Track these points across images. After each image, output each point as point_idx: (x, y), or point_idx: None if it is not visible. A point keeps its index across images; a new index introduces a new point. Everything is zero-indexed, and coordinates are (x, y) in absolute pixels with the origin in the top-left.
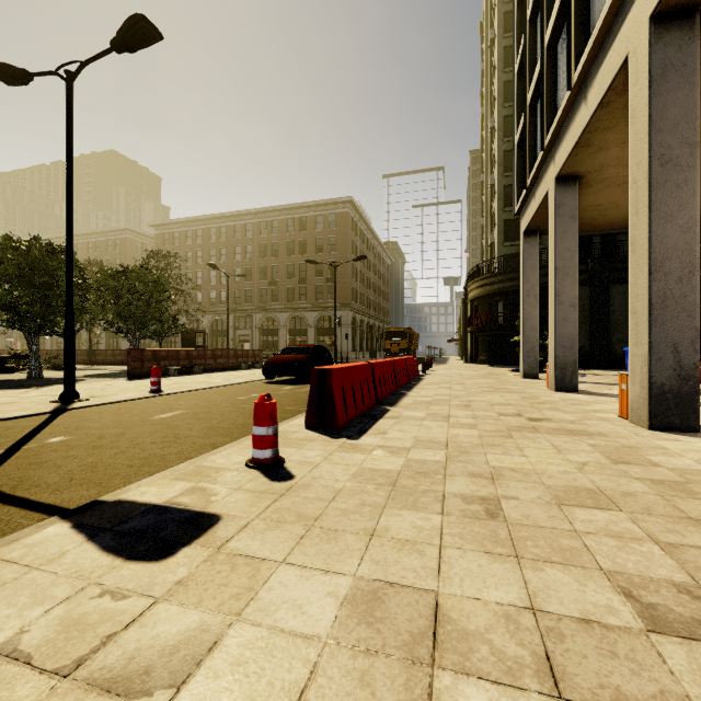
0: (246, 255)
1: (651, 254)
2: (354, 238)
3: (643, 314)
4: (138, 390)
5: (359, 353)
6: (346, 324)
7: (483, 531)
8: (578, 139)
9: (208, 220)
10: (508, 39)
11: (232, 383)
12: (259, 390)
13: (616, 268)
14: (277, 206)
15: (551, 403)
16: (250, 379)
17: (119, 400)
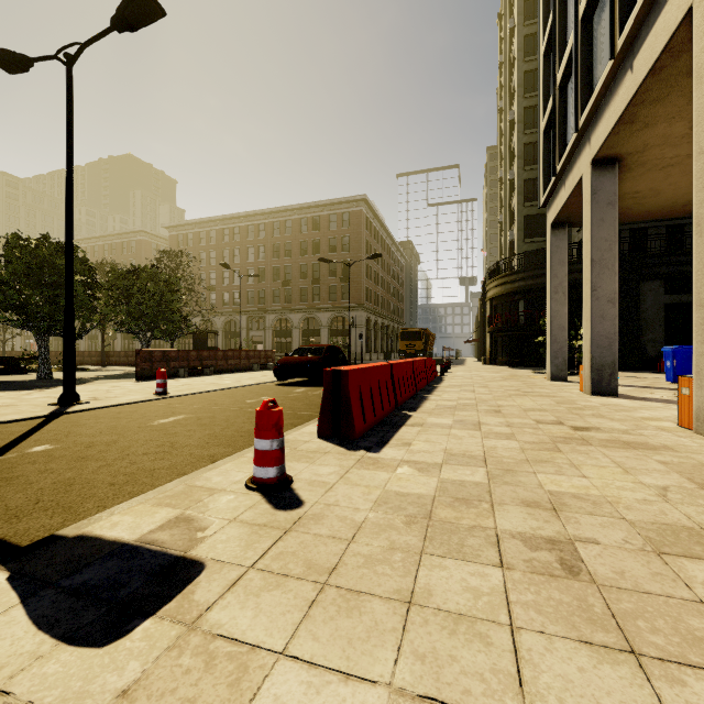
0: (260, 256)
1: None
2: (368, 237)
3: None
4: (144, 392)
5: (373, 354)
6: (360, 325)
7: (567, 599)
8: (622, 114)
9: (221, 221)
10: (529, 27)
11: (242, 385)
12: (269, 392)
13: (647, 264)
14: (290, 205)
15: (592, 409)
16: (261, 381)
17: (121, 403)
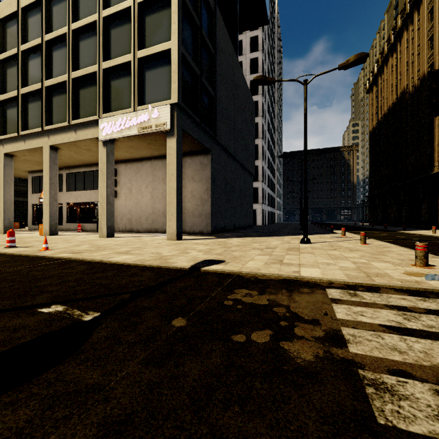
0: None
1: (4, 200)
2: None
3: (3, 211)
4: None
5: None
6: None
7: None
8: None
9: None
10: None
11: None
12: None
13: None
14: None
15: None
16: None
17: None
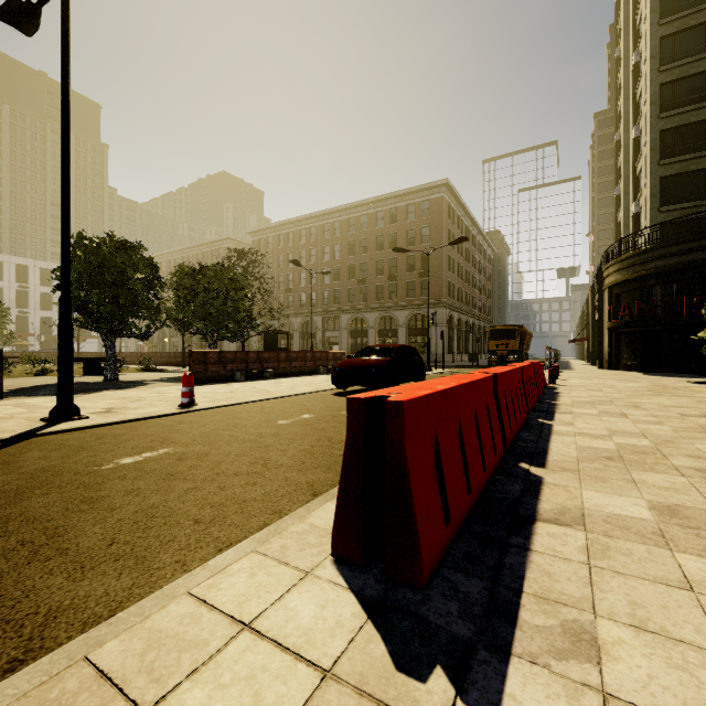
0: (335, 254)
1: None
2: (450, 226)
3: None
4: (173, 402)
5: (456, 355)
6: (441, 323)
7: None
8: None
9: (299, 222)
10: None
11: (292, 394)
12: (317, 407)
13: None
14: (366, 199)
15: None
16: (318, 388)
17: (123, 419)
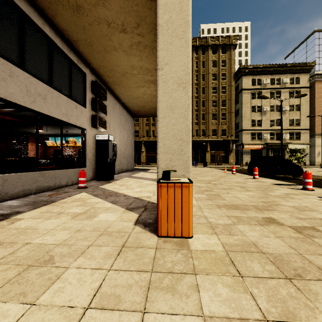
0: None
1: None
2: None
3: None
4: None
5: None
6: None
7: (240, 186)
8: None
9: None
10: None
11: None
12: None
13: None
14: None
15: None
16: None
17: None
